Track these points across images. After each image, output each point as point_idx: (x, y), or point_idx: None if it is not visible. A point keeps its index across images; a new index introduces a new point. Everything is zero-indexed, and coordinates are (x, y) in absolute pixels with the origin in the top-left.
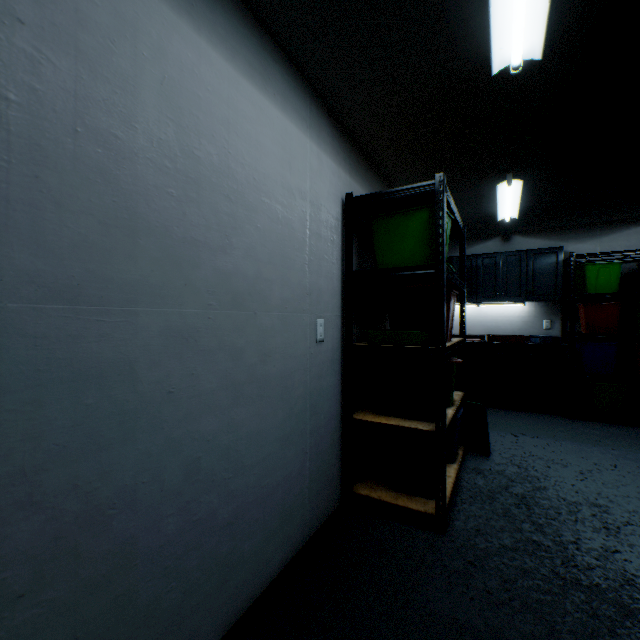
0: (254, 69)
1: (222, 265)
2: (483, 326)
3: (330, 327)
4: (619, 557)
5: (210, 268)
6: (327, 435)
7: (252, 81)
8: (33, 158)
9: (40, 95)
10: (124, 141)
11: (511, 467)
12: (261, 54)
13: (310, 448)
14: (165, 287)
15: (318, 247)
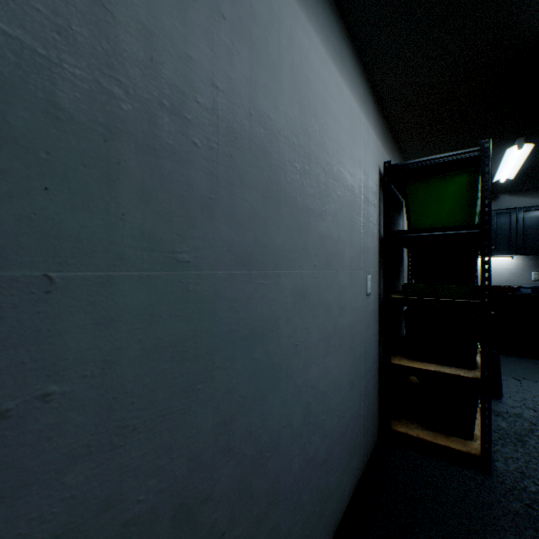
0: (336, 53)
1: (320, 229)
2: None
3: (373, 281)
4: None
5: (315, 233)
6: (371, 378)
7: (335, 64)
8: (229, 139)
9: (232, 83)
10: (273, 121)
11: (527, 410)
12: (339, 40)
13: (363, 390)
14: (293, 251)
15: (367, 210)
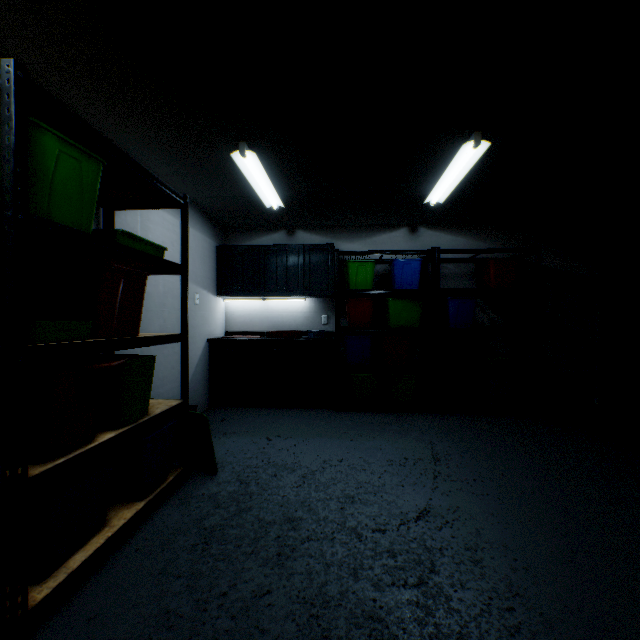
0: None
1: None
2: (270, 322)
3: None
4: (265, 603)
5: None
6: None
7: None
8: None
9: None
10: None
11: (232, 485)
12: None
13: None
14: None
15: None
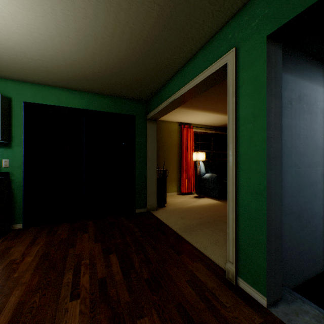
0: None
1: None
2: None
3: None
4: None
5: None
6: None
7: None
8: (305, 138)
9: (306, 125)
10: (315, 128)
11: None
12: None
13: None
14: (320, 162)
15: None
